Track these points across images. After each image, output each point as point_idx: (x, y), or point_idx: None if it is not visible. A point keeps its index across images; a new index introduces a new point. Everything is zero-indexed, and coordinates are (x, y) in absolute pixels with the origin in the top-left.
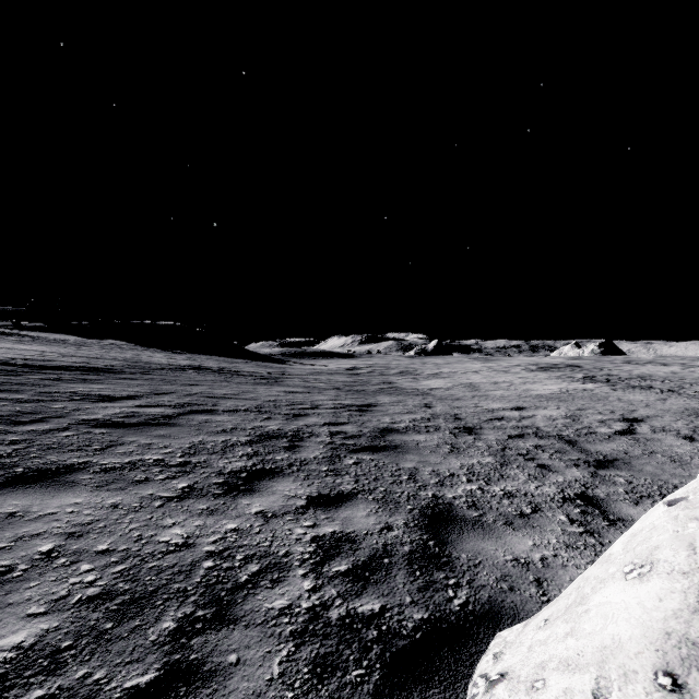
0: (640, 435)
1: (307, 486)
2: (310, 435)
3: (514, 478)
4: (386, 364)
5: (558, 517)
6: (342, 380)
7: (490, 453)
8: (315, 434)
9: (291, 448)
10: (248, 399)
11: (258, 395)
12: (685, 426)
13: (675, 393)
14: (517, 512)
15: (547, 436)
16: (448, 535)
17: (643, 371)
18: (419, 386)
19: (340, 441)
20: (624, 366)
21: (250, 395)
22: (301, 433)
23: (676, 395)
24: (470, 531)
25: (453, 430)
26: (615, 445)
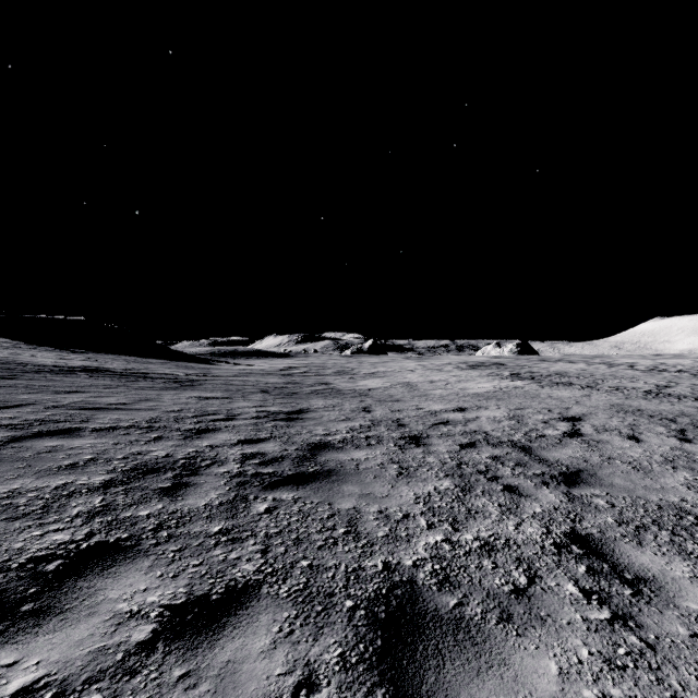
0: (588, 436)
1: (171, 579)
2: (212, 462)
3: (485, 514)
4: (322, 363)
5: (566, 587)
6: (273, 382)
7: (447, 473)
8: (219, 460)
9: (172, 490)
10: (142, 409)
11: (159, 404)
12: (621, 424)
13: (594, 389)
14: (509, 586)
15: (499, 443)
16: (420, 678)
17: (558, 368)
18: (357, 386)
19: (253, 470)
20: (540, 364)
21: (148, 404)
22: (200, 459)
23: (596, 391)
24: (453, 653)
25: (398, 441)
26: (570, 450)
